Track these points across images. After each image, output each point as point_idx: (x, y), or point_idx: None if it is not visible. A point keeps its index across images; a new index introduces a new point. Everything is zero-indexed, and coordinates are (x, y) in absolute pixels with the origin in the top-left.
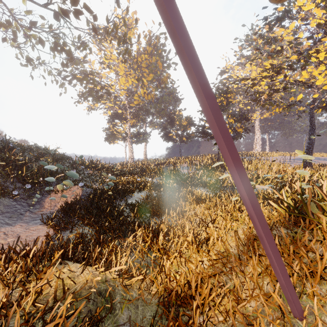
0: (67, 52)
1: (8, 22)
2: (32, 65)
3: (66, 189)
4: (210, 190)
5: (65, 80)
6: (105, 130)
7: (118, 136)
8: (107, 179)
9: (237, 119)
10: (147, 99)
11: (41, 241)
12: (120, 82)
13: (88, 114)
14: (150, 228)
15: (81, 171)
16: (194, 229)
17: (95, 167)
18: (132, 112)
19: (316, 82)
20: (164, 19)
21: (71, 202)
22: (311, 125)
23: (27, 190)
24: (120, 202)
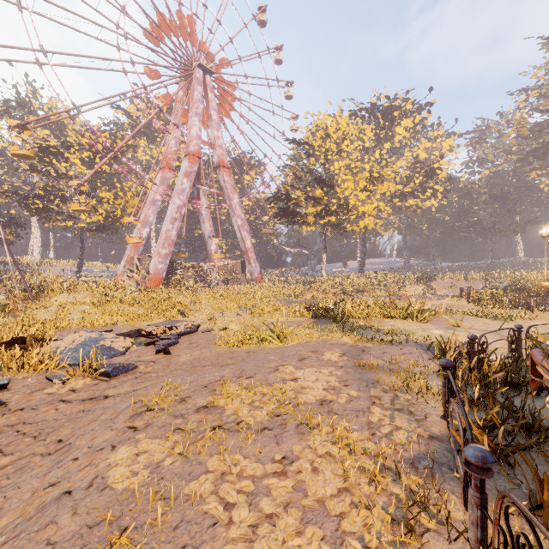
0: None
1: None
2: None
3: None
4: None
5: None
6: None
7: None
8: None
9: (6, 223)
10: None
11: None
12: None
13: None
14: None
15: None
16: None
17: None
18: None
19: (81, 216)
20: (13, 259)
21: None
22: (82, 245)
23: None
24: None
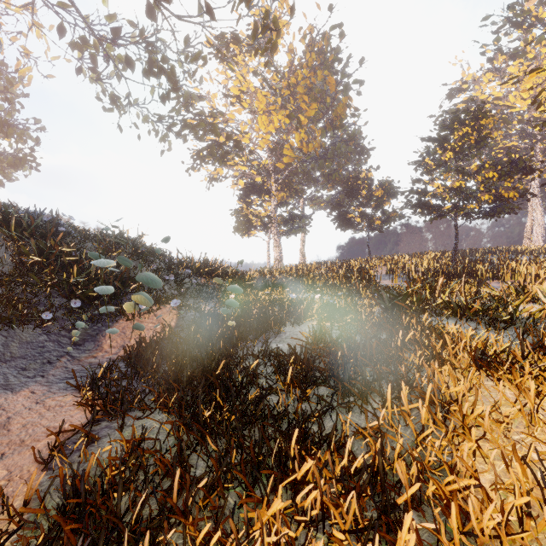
0: (170, 76)
1: (83, 40)
2: (120, 107)
3: (148, 313)
4: (480, 325)
5: (168, 129)
6: (234, 214)
7: (256, 223)
8: (231, 295)
9: (504, 171)
10: (307, 154)
11: (46, 447)
12: (259, 122)
13: (207, 188)
14: (343, 460)
15: (186, 280)
16: (540, 498)
17: (211, 272)
18: (279, 180)
19: None
20: None
21: (149, 341)
22: None
23: (72, 311)
24: (253, 345)
